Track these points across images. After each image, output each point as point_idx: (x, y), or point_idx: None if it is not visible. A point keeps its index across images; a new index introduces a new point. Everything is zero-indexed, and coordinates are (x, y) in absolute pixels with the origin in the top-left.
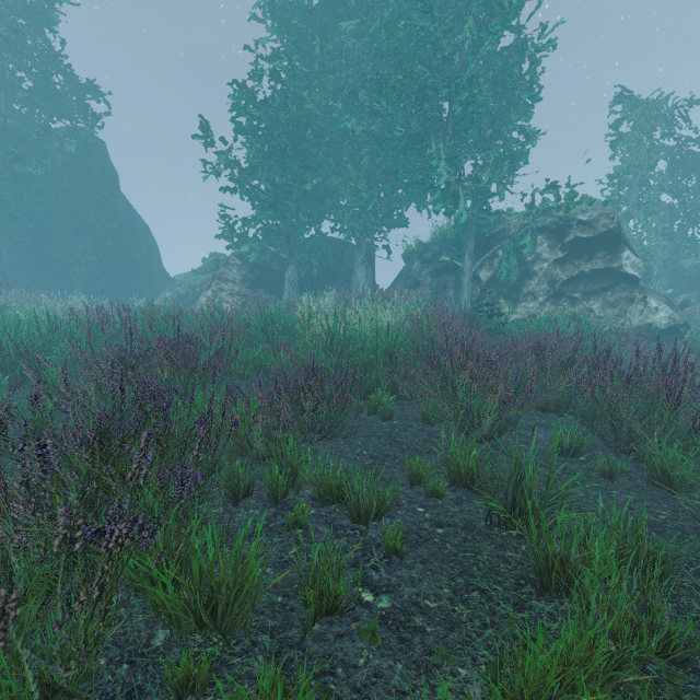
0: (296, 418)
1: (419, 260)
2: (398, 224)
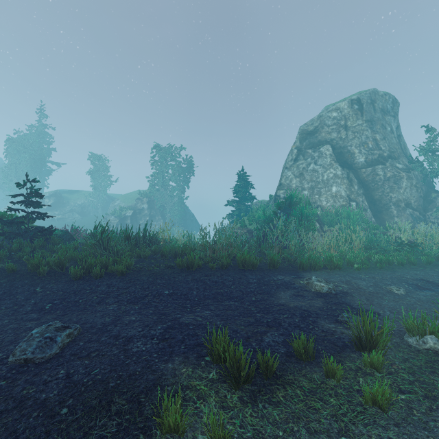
0: None
1: None
2: None
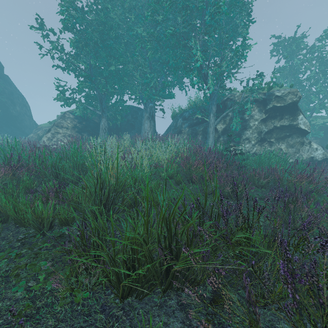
0: None
1: (181, 118)
2: (169, 96)
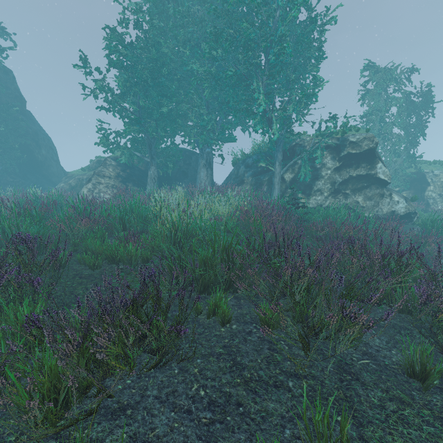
0: (126, 337)
1: (243, 165)
2: (229, 140)
